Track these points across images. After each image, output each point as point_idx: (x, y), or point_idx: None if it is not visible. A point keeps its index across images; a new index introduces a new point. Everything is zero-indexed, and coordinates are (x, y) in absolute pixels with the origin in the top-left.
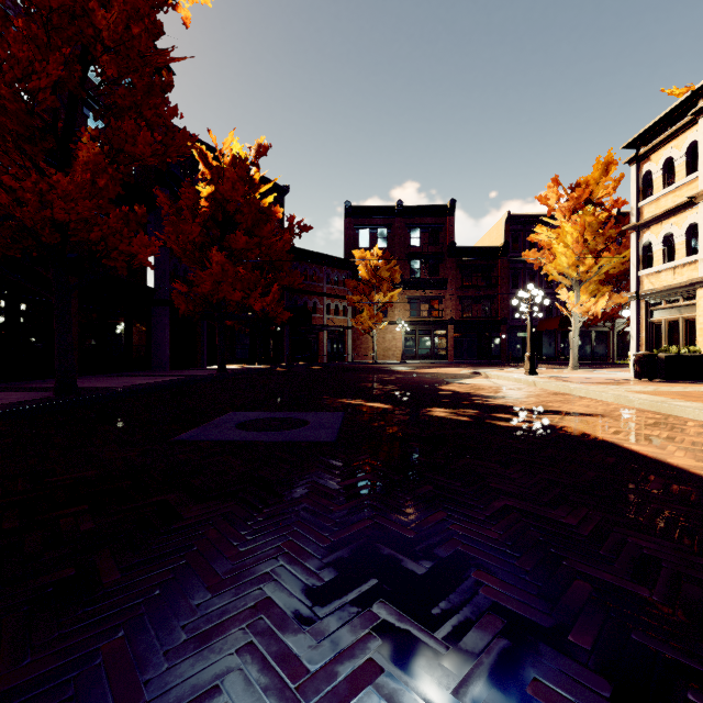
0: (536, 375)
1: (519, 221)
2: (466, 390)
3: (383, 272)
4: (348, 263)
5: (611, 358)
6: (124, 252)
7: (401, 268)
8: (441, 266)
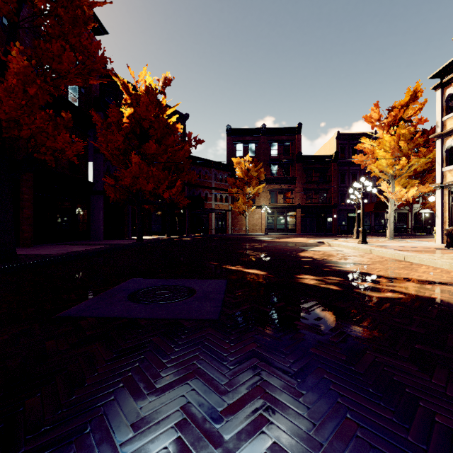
0: (367, 244)
1: (345, 137)
2: (320, 257)
3: (253, 173)
4: (229, 166)
5: (410, 231)
6: (51, 147)
7: (264, 170)
8: (291, 168)
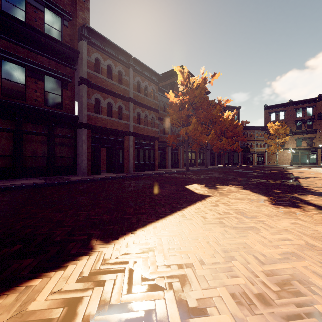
0: None
1: None
2: (289, 170)
3: (281, 131)
4: (265, 127)
5: None
6: (216, 145)
7: (291, 127)
8: (313, 124)
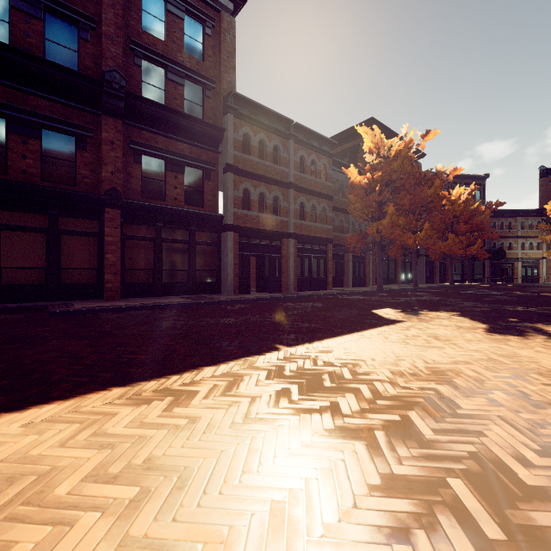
0: None
1: None
2: None
3: None
4: (542, 211)
5: None
6: (433, 249)
7: None
8: None
